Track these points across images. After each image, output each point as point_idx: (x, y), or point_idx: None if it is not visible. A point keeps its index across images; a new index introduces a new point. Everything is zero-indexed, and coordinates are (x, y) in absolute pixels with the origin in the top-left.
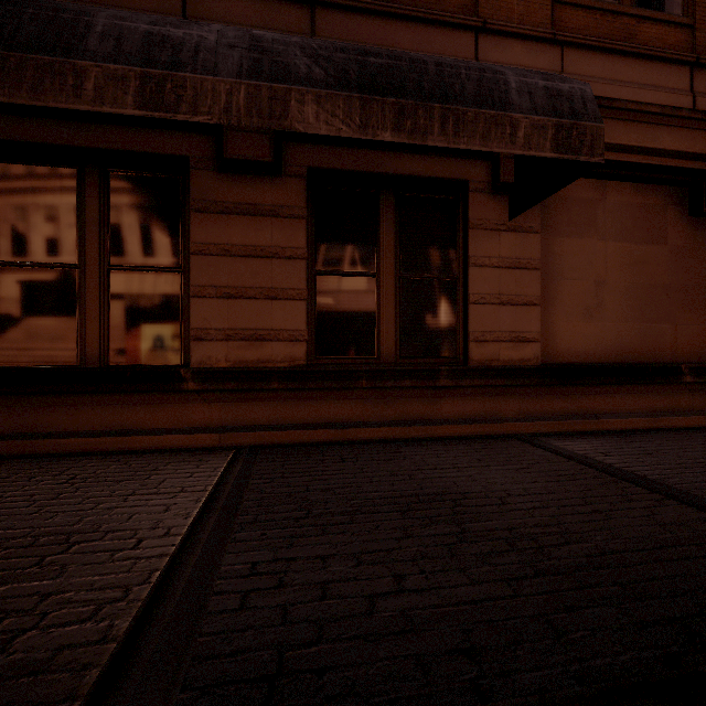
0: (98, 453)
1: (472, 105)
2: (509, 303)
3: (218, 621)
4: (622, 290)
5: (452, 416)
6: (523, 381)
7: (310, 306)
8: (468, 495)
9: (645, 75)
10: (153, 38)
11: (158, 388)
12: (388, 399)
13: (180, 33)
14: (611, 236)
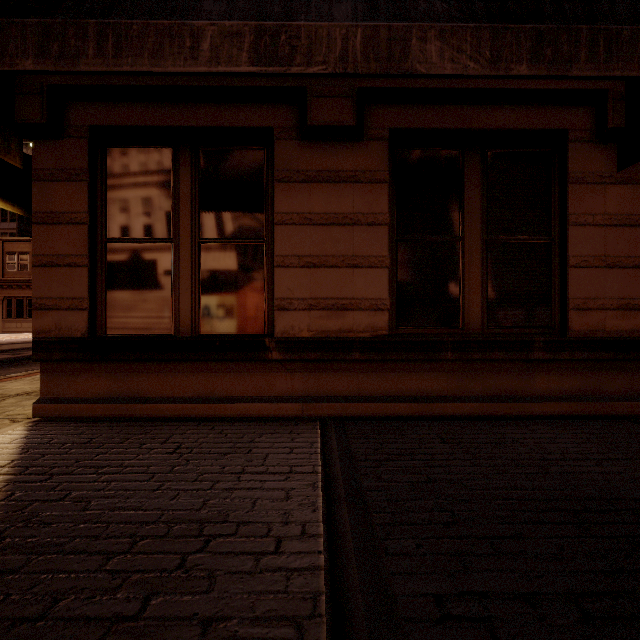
0: (192, 419)
1: (628, 22)
2: (616, 266)
3: None
4: None
5: (548, 392)
6: (634, 354)
7: (390, 273)
8: None
9: None
10: None
11: (244, 357)
12: (475, 373)
13: None
14: None
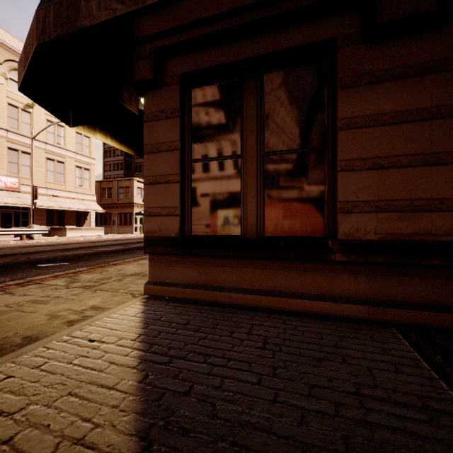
0: (260, 309)
1: None
2: None
3: None
4: None
5: None
6: None
7: None
8: None
9: None
10: None
11: (306, 257)
12: None
13: None
14: None
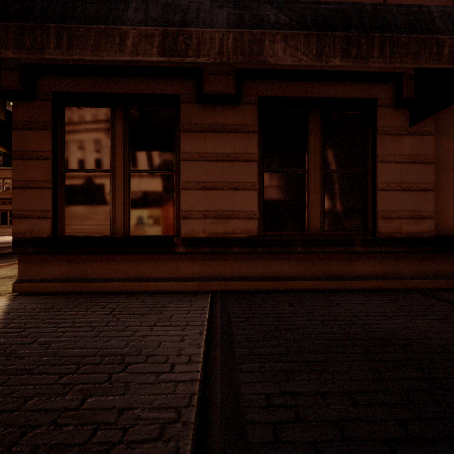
0: (124, 293)
1: (404, 32)
2: (409, 190)
3: (263, 453)
4: None
5: (364, 274)
6: (420, 248)
7: (259, 194)
8: (411, 342)
9: None
10: (169, 6)
11: (160, 251)
12: (316, 261)
13: (186, 2)
14: None
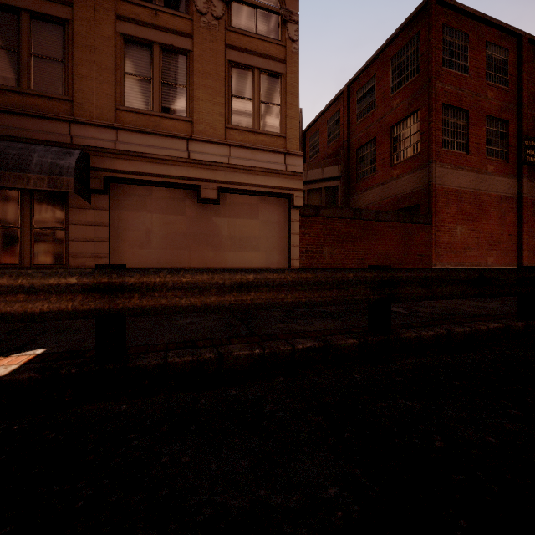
0: None
1: (9, 170)
2: (91, 241)
3: None
4: (161, 235)
5: None
6: None
7: None
8: None
9: (163, 143)
10: None
11: None
12: None
13: None
14: (155, 211)
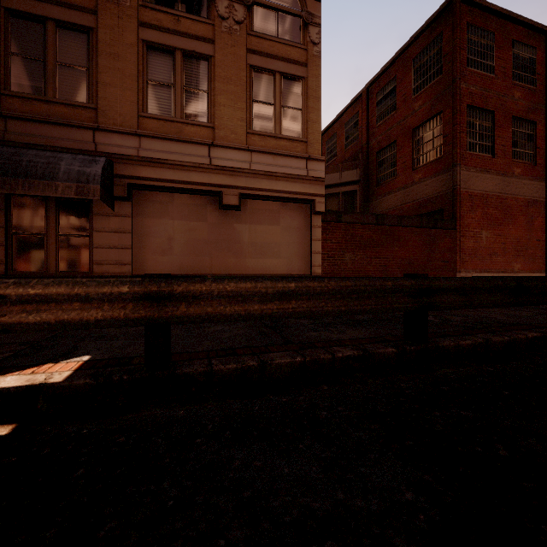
0: None
1: (38, 179)
2: (115, 248)
3: None
4: (183, 242)
5: None
6: None
7: (9, 248)
8: None
9: (185, 149)
10: None
11: None
12: None
13: None
14: (177, 218)
